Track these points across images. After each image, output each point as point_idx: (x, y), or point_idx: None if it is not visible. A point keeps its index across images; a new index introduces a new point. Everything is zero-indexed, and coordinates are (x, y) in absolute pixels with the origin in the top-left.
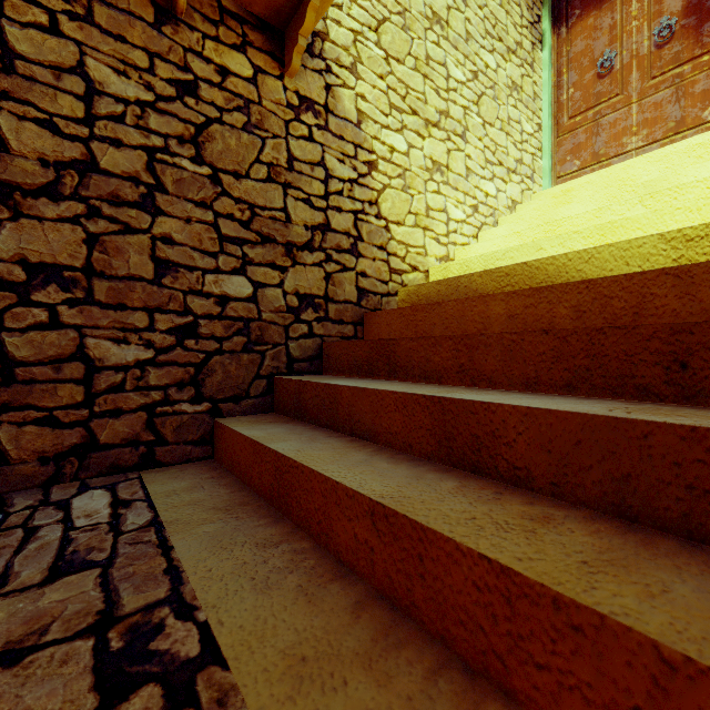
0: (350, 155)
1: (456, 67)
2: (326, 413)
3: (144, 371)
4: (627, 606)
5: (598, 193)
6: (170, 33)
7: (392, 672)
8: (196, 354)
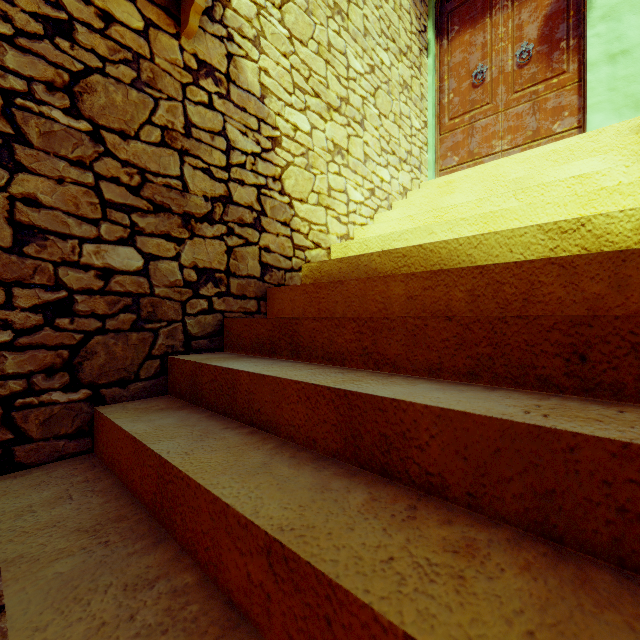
0: (253, 129)
1: (355, 58)
2: (224, 399)
3: None
4: None
5: (476, 186)
6: None
7: None
8: (71, 334)
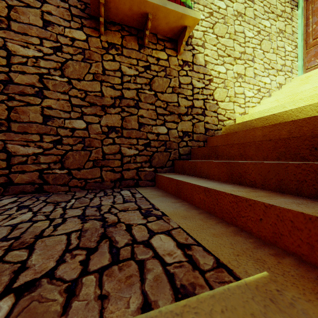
0: (201, 78)
1: (249, 31)
2: (192, 171)
3: (136, 157)
4: (262, 200)
5: None
6: (142, 51)
7: (207, 221)
8: (150, 152)
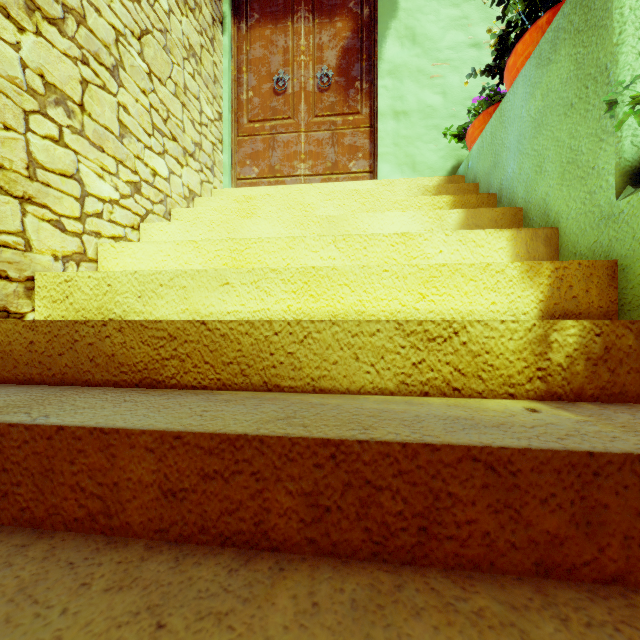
0: None
1: None
2: None
3: None
4: None
5: (282, 212)
6: None
7: None
8: None
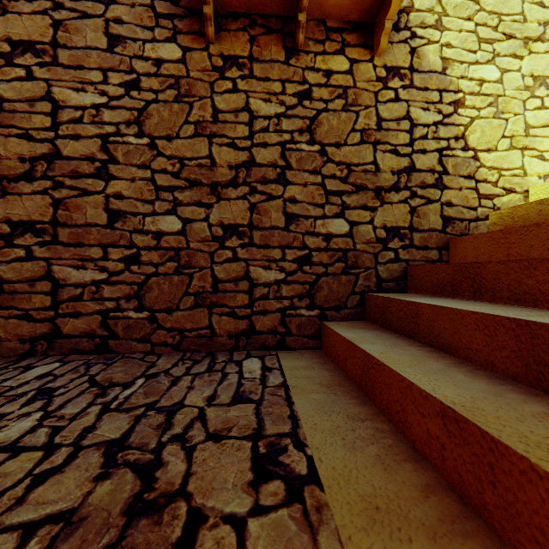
0: (434, 102)
1: None
2: (408, 325)
3: (279, 286)
4: None
5: None
6: (294, 63)
7: None
8: (310, 276)
